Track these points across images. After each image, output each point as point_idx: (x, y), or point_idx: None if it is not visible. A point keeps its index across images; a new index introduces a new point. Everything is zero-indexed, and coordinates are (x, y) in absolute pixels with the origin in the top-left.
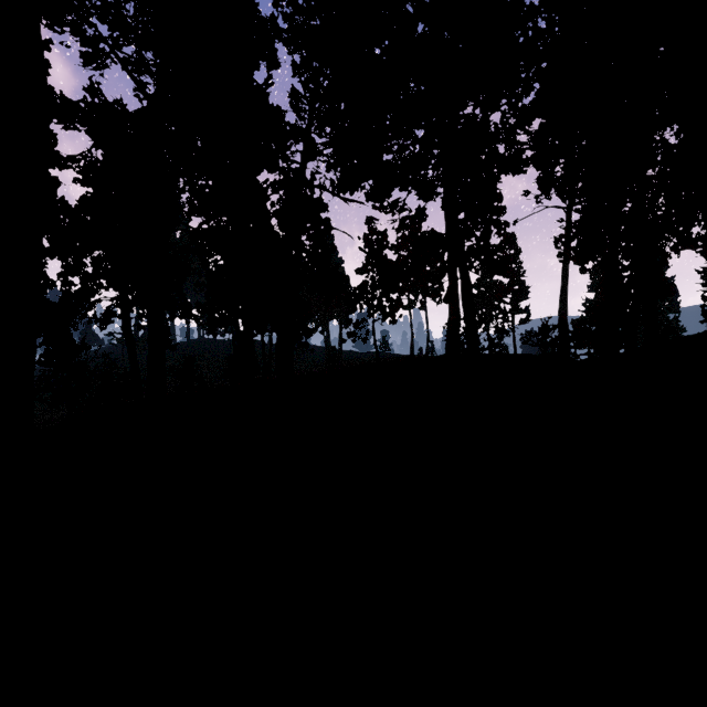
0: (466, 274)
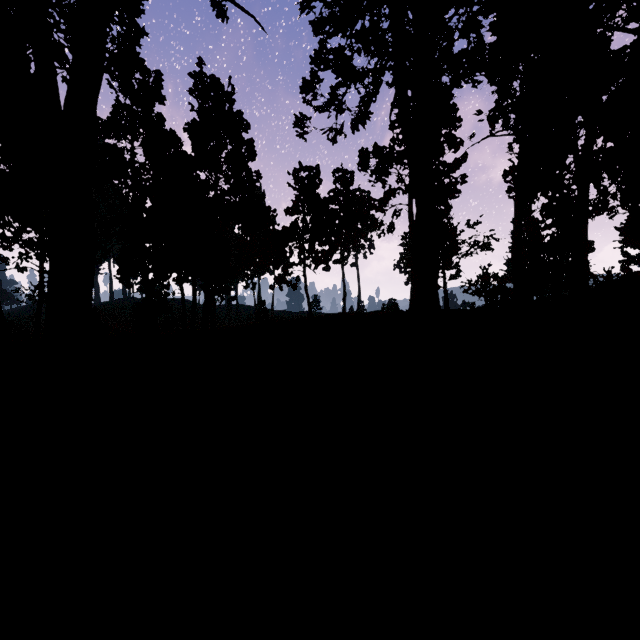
0: None
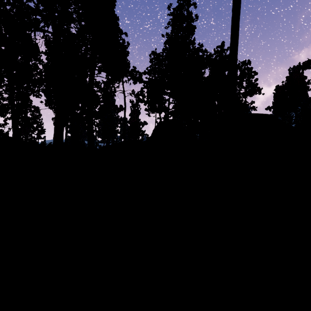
0: (18, 127)
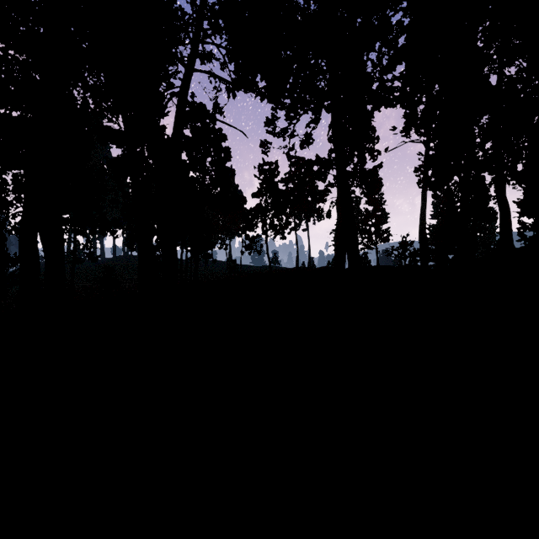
0: (347, 190)
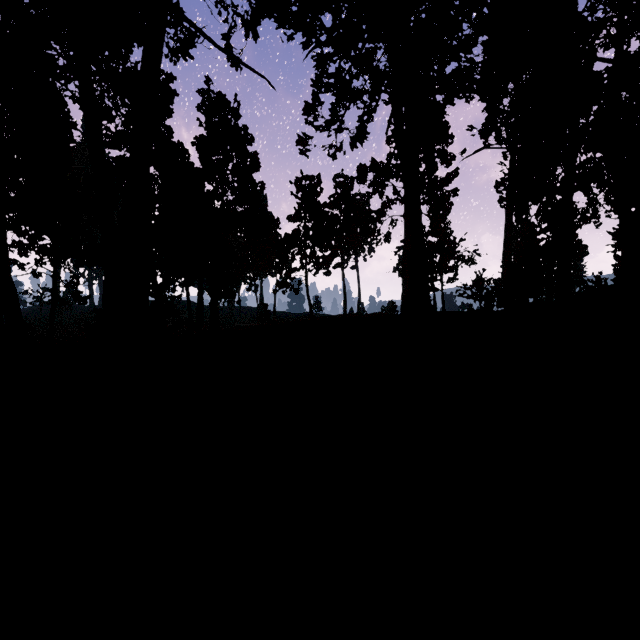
0: None
